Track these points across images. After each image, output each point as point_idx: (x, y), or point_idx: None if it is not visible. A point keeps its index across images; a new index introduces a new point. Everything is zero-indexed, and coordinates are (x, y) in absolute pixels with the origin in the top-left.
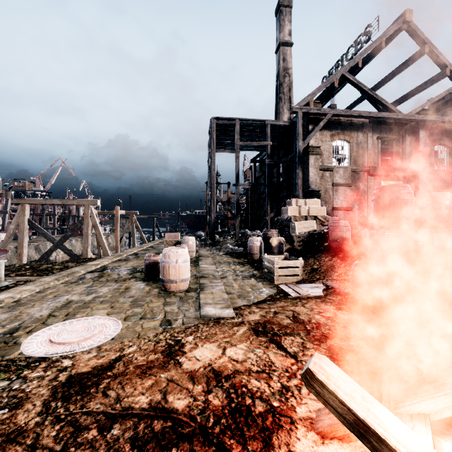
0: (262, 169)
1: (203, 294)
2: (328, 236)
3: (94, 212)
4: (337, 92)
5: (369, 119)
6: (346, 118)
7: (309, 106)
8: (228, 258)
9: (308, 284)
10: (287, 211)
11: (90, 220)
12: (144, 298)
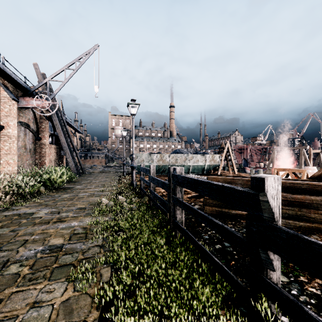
0: None
1: None
2: None
3: (305, 152)
4: None
5: None
6: None
7: None
8: None
9: None
10: None
11: (302, 156)
12: None
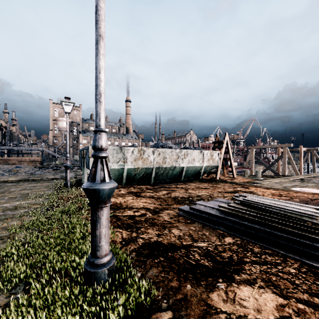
0: None
1: None
2: None
3: (288, 151)
4: None
5: None
6: None
7: None
8: None
9: None
10: None
11: (286, 155)
12: None
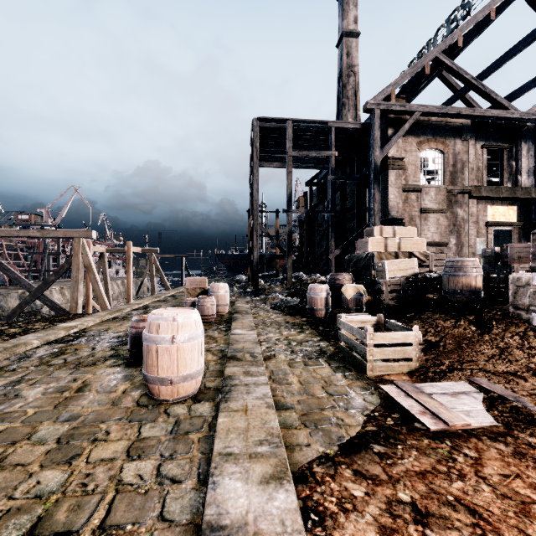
0: (320, 194)
1: (224, 416)
2: (442, 284)
3: (87, 248)
4: (421, 89)
5: (470, 121)
6: (439, 119)
7: (389, 101)
8: (277, 316)
9: (439, 382)
10: (367, 245)
11: (81, 259)
12: (96, 423)
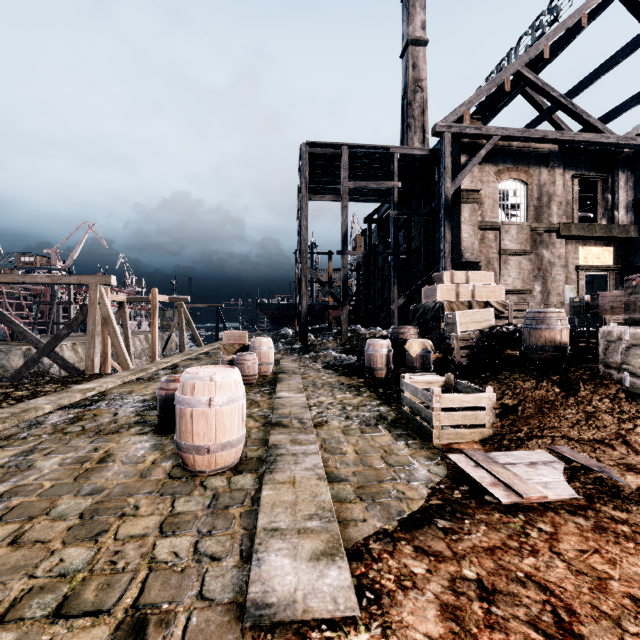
0: (381, 232)
1: (269, 488)
2: (522, 339)
3: (105, 297)
4: (501, 108)
5: (558, 146)
6: (521, 144)
7: (463, 123)
8: (330, 376)
9: (515, 451)
10: (435, 293)
11: (98, 310)
12: (123, 496)
